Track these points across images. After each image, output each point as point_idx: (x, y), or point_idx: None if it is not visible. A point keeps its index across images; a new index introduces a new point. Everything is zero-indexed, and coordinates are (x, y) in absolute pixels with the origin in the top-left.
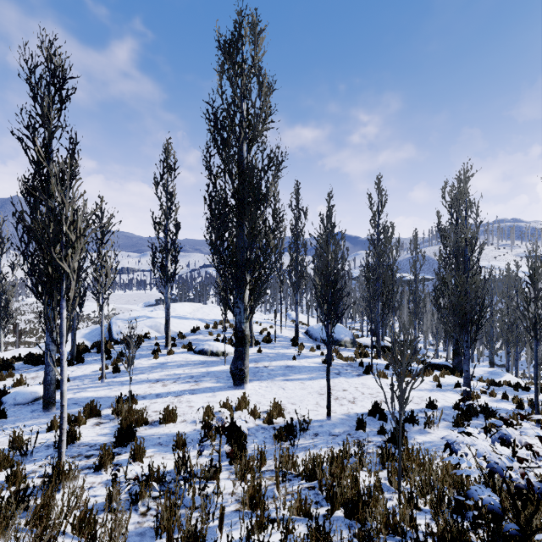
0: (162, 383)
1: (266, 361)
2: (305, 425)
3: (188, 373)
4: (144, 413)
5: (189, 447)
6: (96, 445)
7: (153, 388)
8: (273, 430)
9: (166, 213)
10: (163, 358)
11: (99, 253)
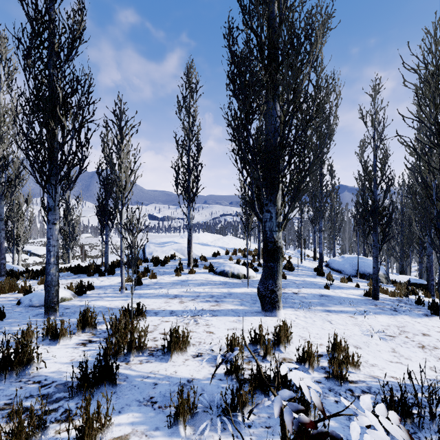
0: (179, 299)
1: (293, 287)
2: (436, 407)
3: (208, 291)
4: (149, 334)
5: (201, 425)
6: (50, 385)
7: (169, 304)
8: (353, 399)
9: (188, 134)
10: (185, 276)
11: (119, 158)
